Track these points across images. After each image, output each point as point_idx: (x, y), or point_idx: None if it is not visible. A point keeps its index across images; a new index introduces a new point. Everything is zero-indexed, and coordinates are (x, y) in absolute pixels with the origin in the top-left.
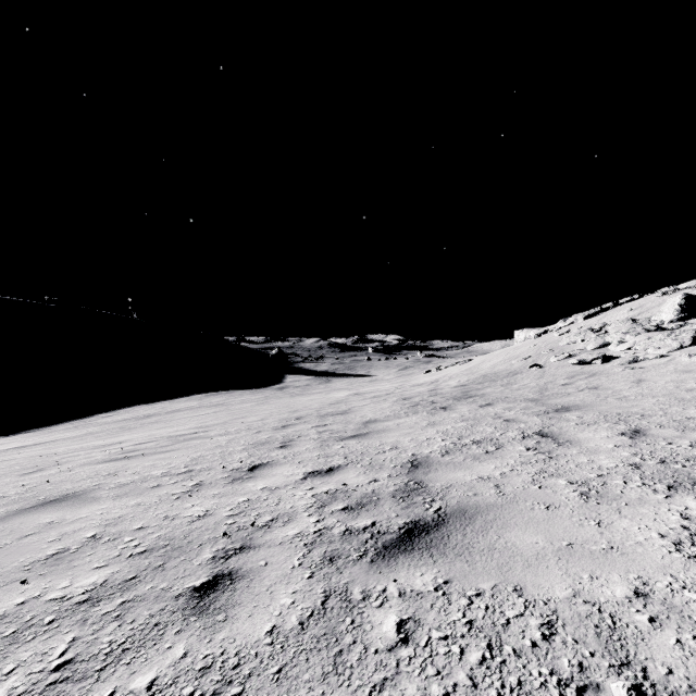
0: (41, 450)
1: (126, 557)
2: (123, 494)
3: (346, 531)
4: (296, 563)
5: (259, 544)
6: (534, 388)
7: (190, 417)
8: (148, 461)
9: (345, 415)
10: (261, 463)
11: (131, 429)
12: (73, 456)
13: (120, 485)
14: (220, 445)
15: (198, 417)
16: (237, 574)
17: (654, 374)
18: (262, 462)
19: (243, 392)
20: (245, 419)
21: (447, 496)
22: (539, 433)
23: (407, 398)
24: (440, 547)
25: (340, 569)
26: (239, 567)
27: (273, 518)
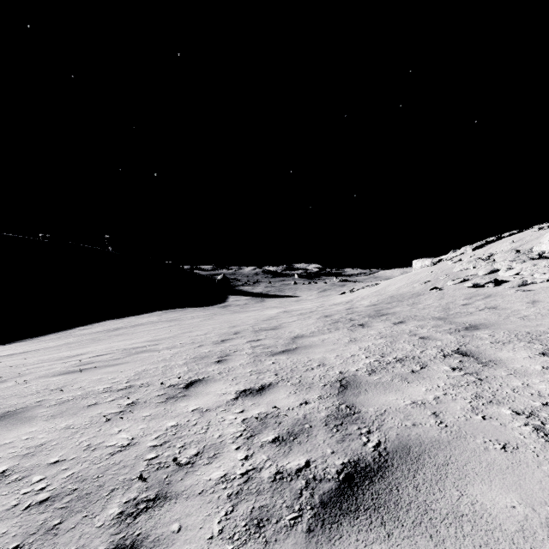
0: (18, 360)
1: (22, 508)
2: (58, 413)
3: (277, 474)
4: (215, 530)
5: (177, 492)
6: (438, 308)
7: (149, 330)
8: (96, 375)
9: (276, 331)
10: (197, 379)
11: (99, 340)
12: (37, 367)
13: (60, 402)
14: (164, 358)
15: (155, 330)
16: (141, 548)
17: (545, 296)
18: (198, 378)
19: (194, 309)
20: (191, 333)
21: (384, 426)
22: (459, 351)
23: (328, 316)
24: (391, 507)
25: (270, 544)
26: (146, 533)
27: (198, 451)
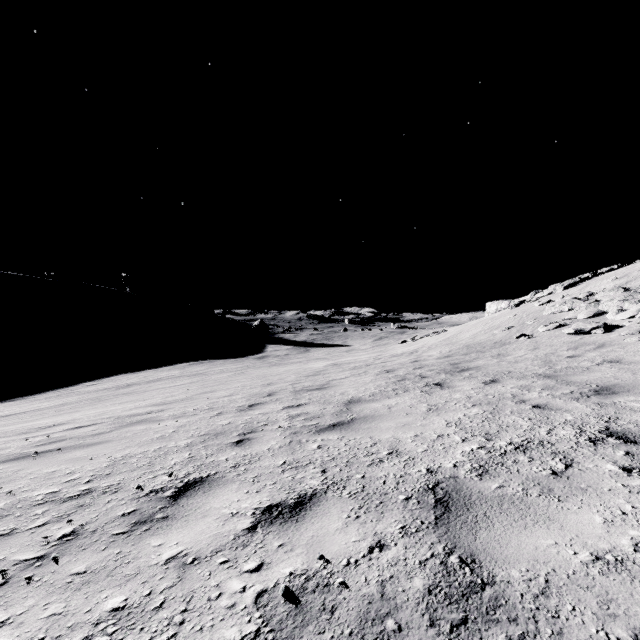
0: None
1: None
2: None
3: None
4: None
5: None
6: (535, 361)
7: (165, 387)
8: (52, 465)
9: (323, 392)
10: (197, 479)
11: (100, 401)
12: None
13: None
14: (162, 435)
15: (171, 388)
16: None
17: None
18: (200, 476)
19: (224, 361)
20: (213, 393)
21: (566, 638)
22: (612, 433)
23: (390, 370)
24: None
25: None
26: None
27: None
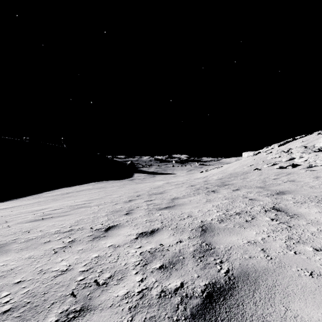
0: (7, 212)
1: None
2: (25, 247)
3: (161, 292)
4: None
5: (95, 305)
6: (259, 181)
7: (86, 194)
8: (52, 222)
9: (162, 195)
10: (113, 225)
11: (57, 200)
12: (17, 217)
13: (27, 240)
14: (94, 212)
15: (90, 194)
16: None
17: None
18: (114, 225)
19: (113, 181)
20: (111, 196)
21: (230, 258)
22: (274, 208)
23: (193, 185)
24: (239, 319)
25: None
26: None
27: (111, 275)
